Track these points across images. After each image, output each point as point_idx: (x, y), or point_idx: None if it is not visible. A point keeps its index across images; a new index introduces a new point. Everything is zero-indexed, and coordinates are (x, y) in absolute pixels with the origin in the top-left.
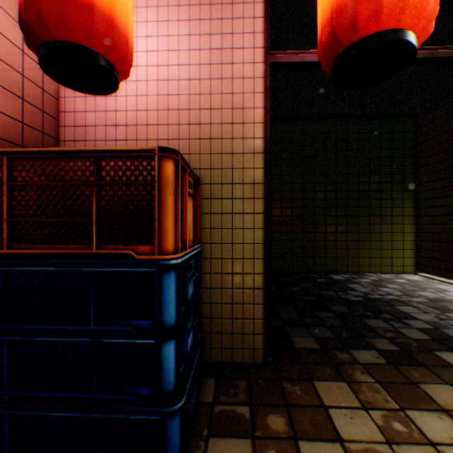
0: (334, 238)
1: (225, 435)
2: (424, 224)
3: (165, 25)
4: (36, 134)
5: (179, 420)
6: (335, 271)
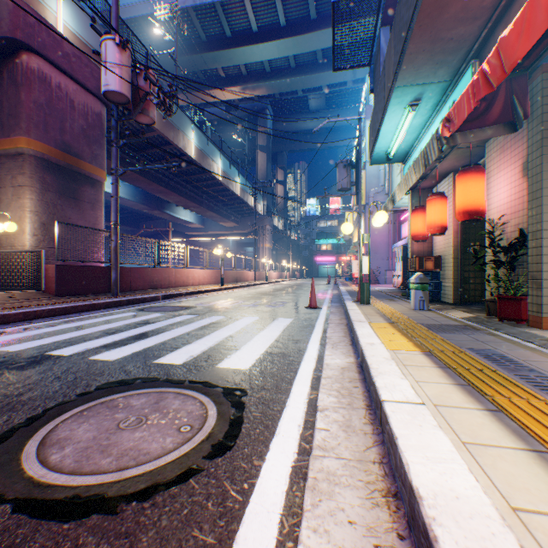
0: None
1: None
2: None
3: None
4: (425, 248)
5: None
6: None
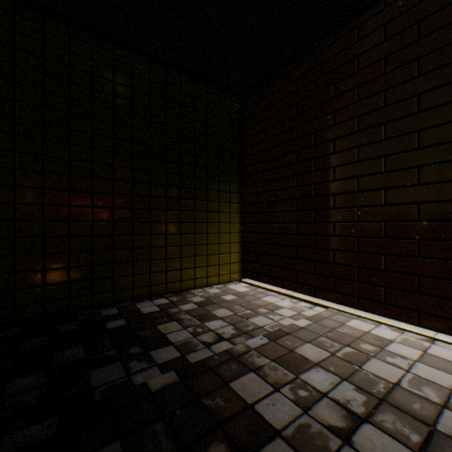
0: (148, 243)
1: None
2: (250, 223)
3: None
4: None
5: None
6: (150, 294)
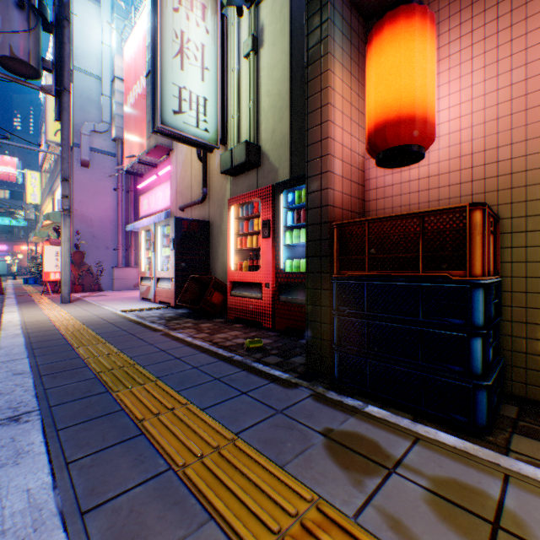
0: None
1: (530, 438)
2: None
3: (456, 82)
4: (354, 201)
5: (485, 396)
6: None
